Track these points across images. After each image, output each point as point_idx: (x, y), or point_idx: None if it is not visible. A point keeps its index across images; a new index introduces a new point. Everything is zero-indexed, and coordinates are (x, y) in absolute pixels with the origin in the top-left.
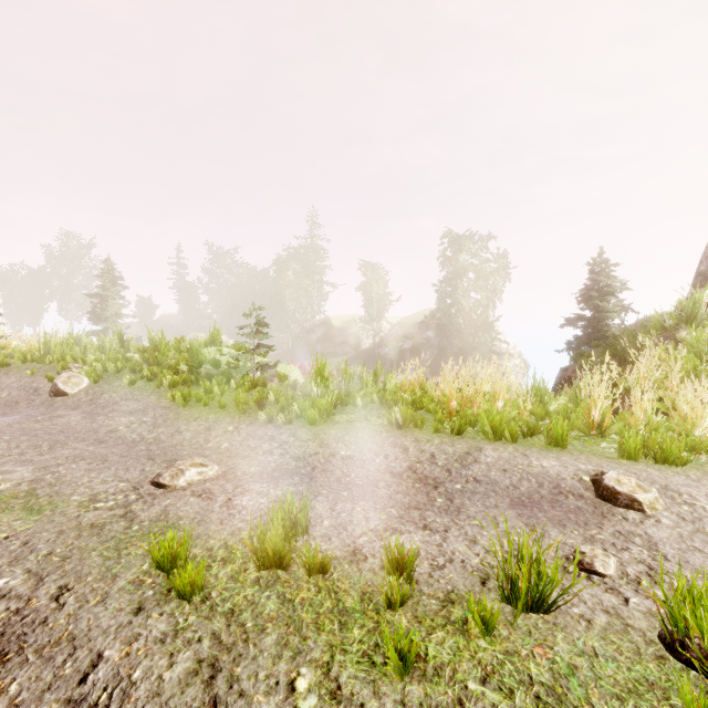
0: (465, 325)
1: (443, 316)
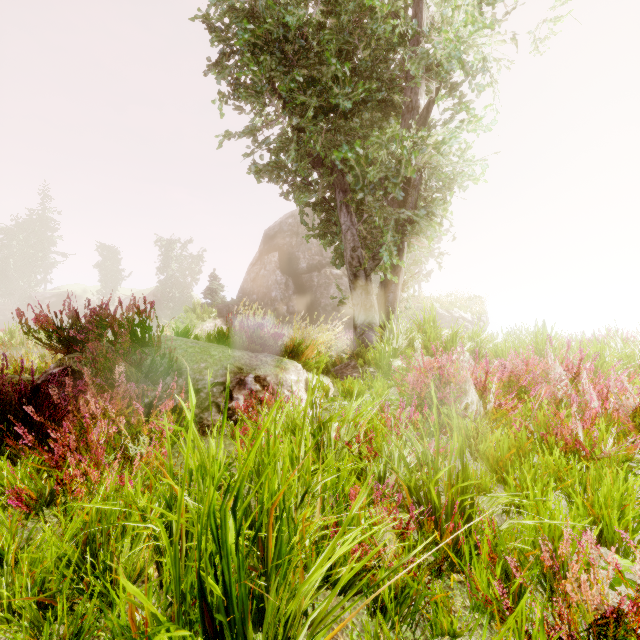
0: (174, 301)
1: (159, 294)
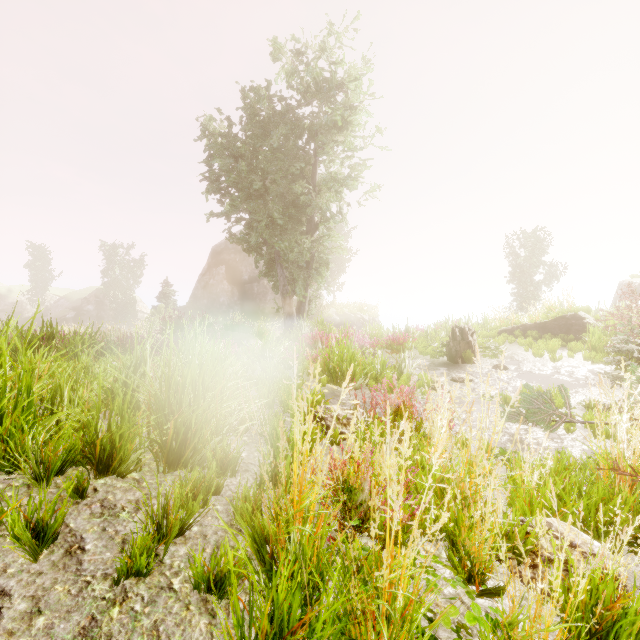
0: (118, 303)
1: (101, 296)
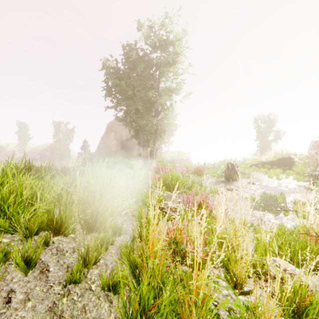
0: (61, 151)
1: (53, 147)
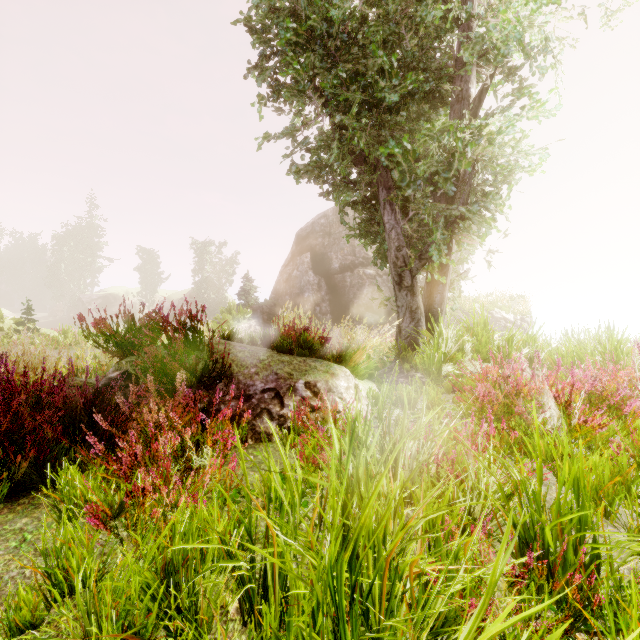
0: (209, 302)
1: (195, 295)
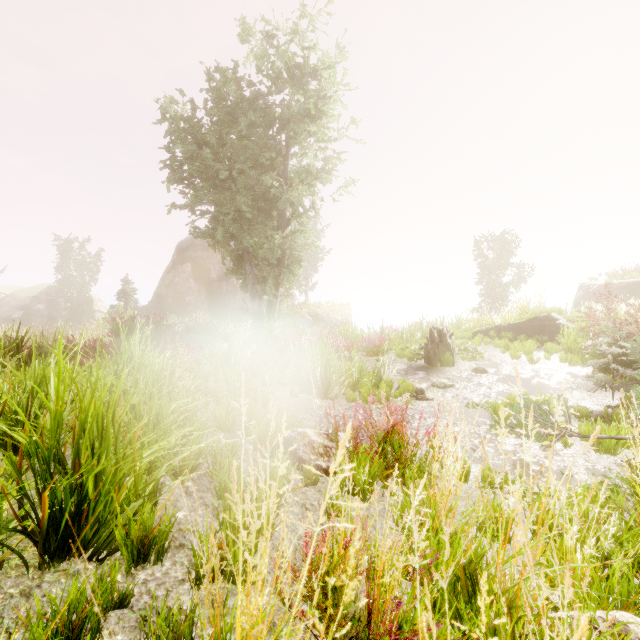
0: (72, 301)
1: (54, 294)
